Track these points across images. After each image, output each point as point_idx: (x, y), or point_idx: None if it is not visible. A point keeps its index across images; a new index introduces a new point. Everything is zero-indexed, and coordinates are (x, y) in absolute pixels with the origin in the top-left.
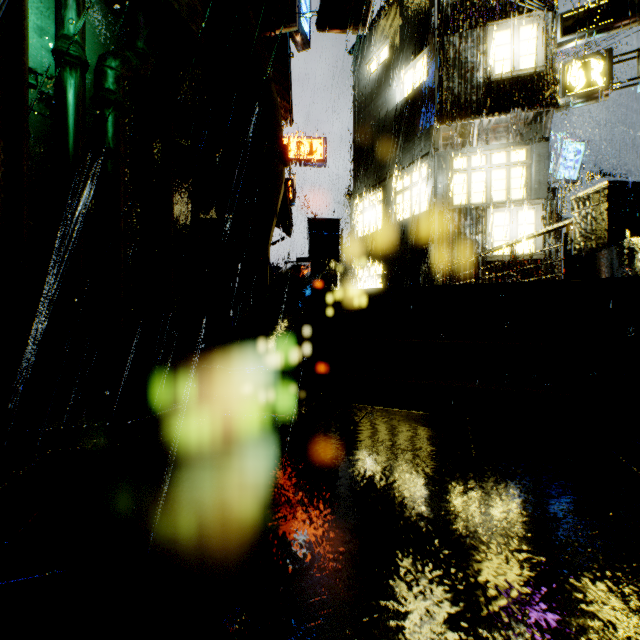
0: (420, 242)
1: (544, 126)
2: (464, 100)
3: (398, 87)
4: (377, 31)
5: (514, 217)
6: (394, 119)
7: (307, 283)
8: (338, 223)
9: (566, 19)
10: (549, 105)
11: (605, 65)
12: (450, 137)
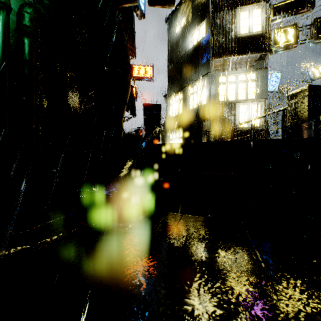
0: (202, 120)
1: (264, 62)
2: (225, 46)
3: (190, 40)
4: (180, 10)
5: (250, 108)
6: (188, 56)
7: (143, 139)
8: (160, 106)
9: (275, 7)
10: (267, 51)
11: (294, 31)
12: (217, 66)
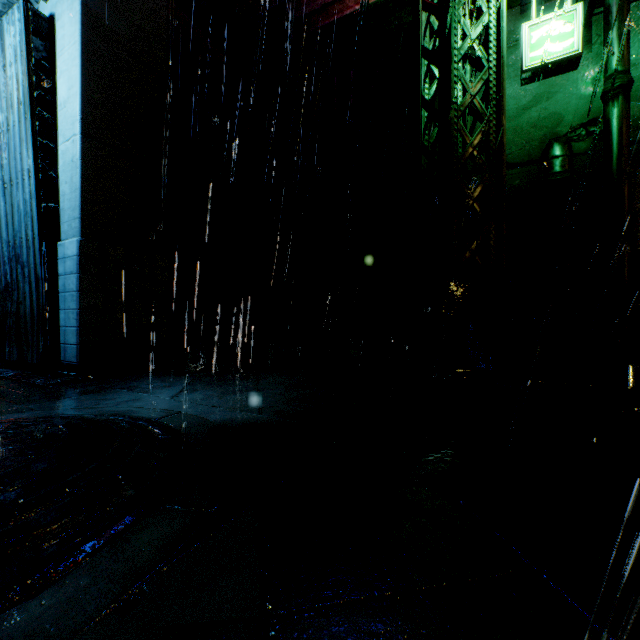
0: None
1: None
2: None
3: None
4: None
5: None
6: None
7: None
8: None
9: None
10: None
11: None
12: None
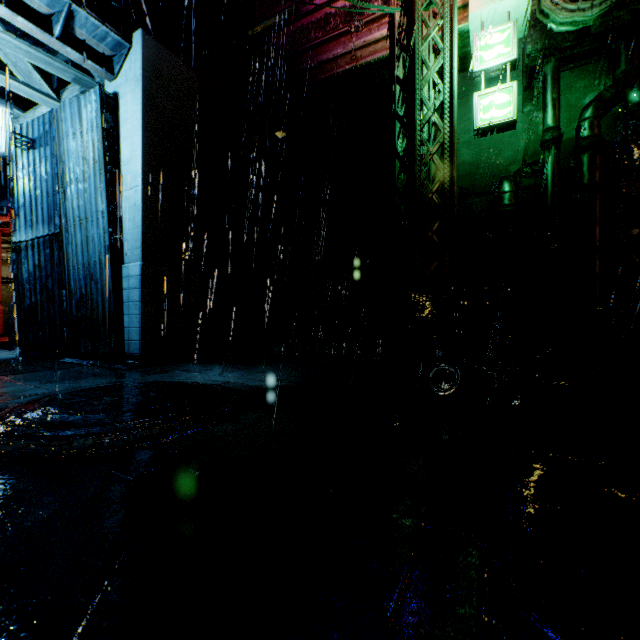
0: None
1: None
2: None
3: None
4: None
5: None
6: None
7: None
8: None
9: None
10: None
11: None
12: None
